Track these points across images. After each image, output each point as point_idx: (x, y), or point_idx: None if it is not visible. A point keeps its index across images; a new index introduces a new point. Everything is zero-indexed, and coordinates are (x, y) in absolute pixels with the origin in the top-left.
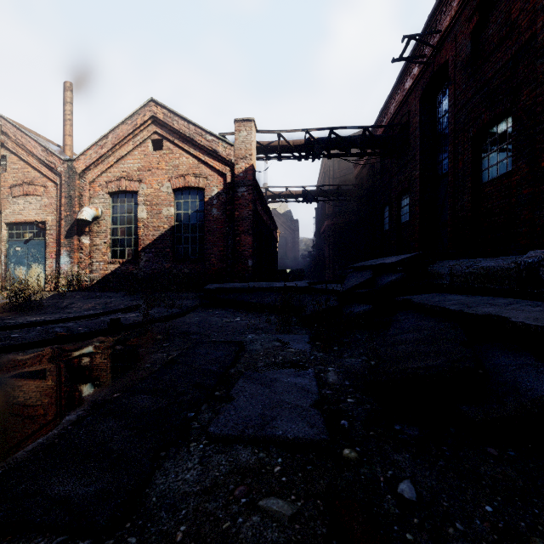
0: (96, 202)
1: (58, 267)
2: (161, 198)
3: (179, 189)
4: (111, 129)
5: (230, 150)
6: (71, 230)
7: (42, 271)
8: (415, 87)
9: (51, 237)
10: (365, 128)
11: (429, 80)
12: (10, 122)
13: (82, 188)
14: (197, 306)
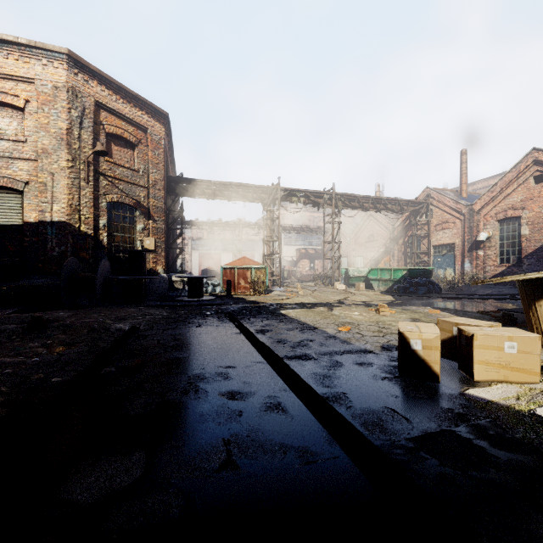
0: (487, 228)
1: (462, 269)
2: (541, 218)
3: None
4: (499, 179)
5: None
6: (471, 247)
7: (452, 272)
8: None
9: (458, 252)
10: None
11: None
12: (435, 191)
13: (478, 220)
14: None
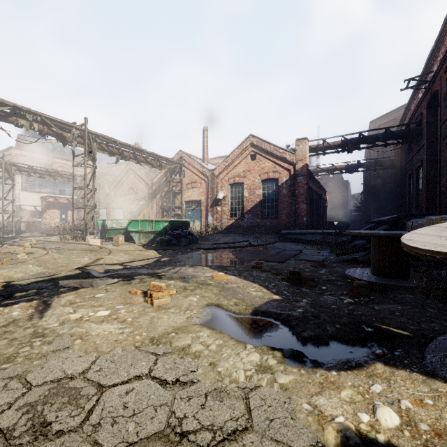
0: (223, 189)
1: (206, 221)
2: (255, 185)
3: (264, 180)
4: (231, 152)
5: (293, 157)
6: (213, 204)
7: (199, 224)
8: (424, 98)
9: (203, 207)
10: (386, 129)
11: (430, 98)
12: (186, 154)
13: (217, 183)
14: (277, 241)
